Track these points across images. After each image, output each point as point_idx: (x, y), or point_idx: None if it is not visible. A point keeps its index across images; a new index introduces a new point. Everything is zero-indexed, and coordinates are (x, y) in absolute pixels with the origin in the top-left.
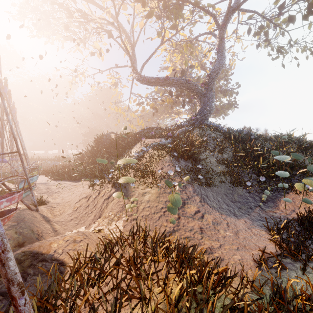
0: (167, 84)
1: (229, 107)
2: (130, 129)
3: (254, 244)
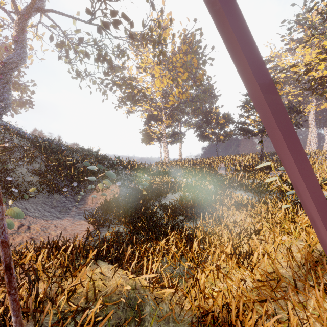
0: None
1: (21, 104)
2: None
3: (80, 230)
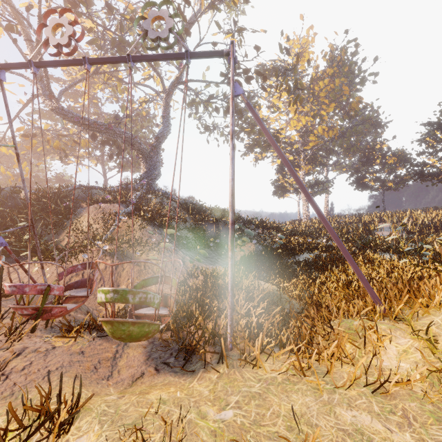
0: (108, 134)
1: None
2: (59, 187)
3: None
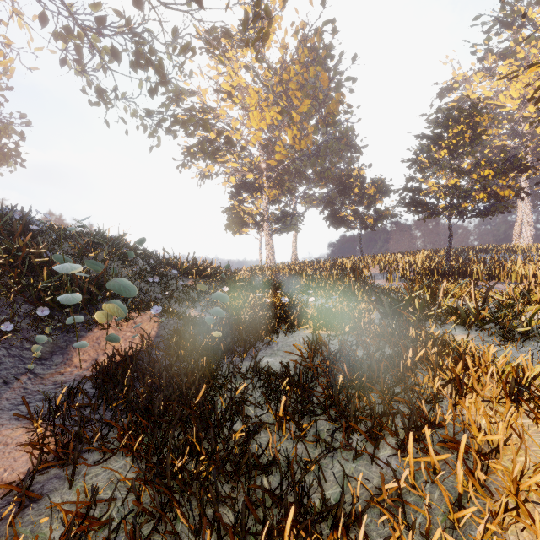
0: None
1: (1, 158)
2: None
3: None
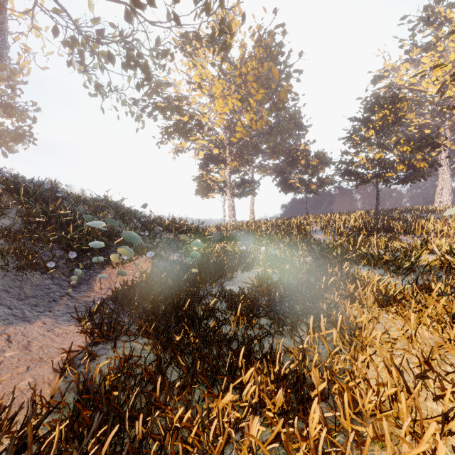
0: None
1: (18, 138)
2: None
3: (57, 348)
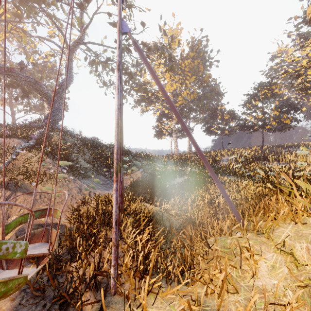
0: (10, 76)
1: None
2: None
3: None
